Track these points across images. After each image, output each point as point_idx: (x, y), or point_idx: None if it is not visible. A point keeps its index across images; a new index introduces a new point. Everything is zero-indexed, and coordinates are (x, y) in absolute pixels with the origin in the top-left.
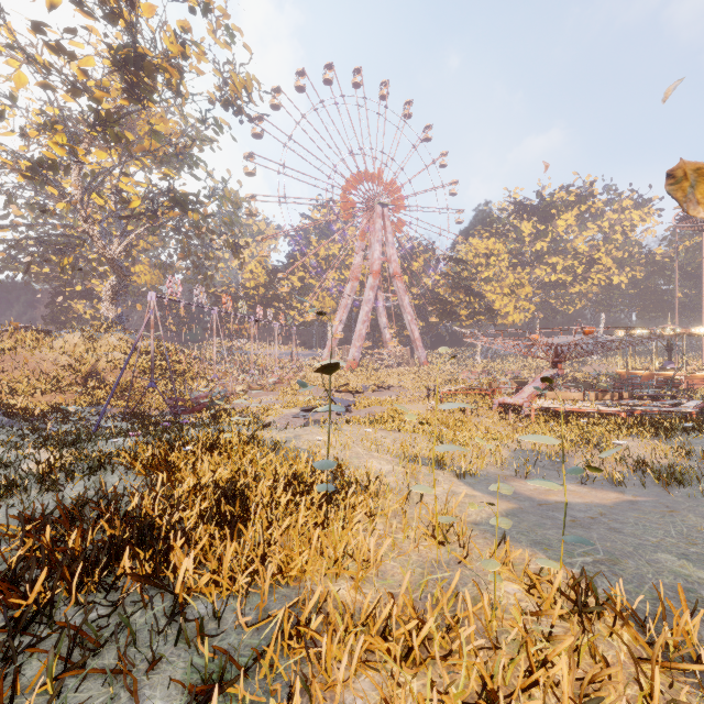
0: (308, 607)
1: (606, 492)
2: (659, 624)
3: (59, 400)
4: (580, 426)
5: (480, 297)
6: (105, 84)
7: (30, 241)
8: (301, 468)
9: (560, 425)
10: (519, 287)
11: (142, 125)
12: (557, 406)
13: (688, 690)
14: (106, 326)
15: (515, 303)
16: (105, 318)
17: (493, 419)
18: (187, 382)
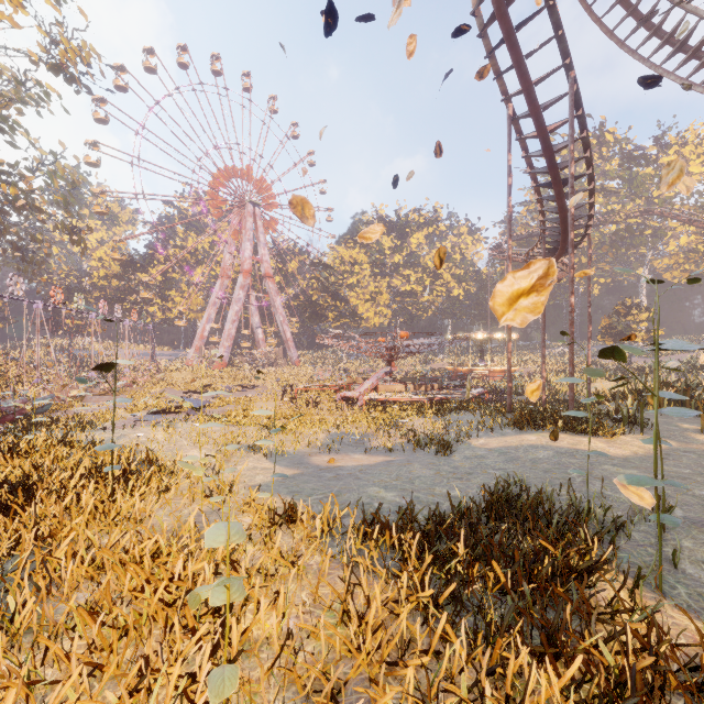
0: (61, 547)
1: (379, 457)
2: (332, 522)
3: None
4: (393, 412)
5: (345, 302)
6: None
7: None
8: (108, 460)
9: (381, 412)
10: (379, 294)
11: None
12: (381, 397)
13: (318, 548)
14: None
15: (376, 308)
16: None
17: (331, 411)
18: None
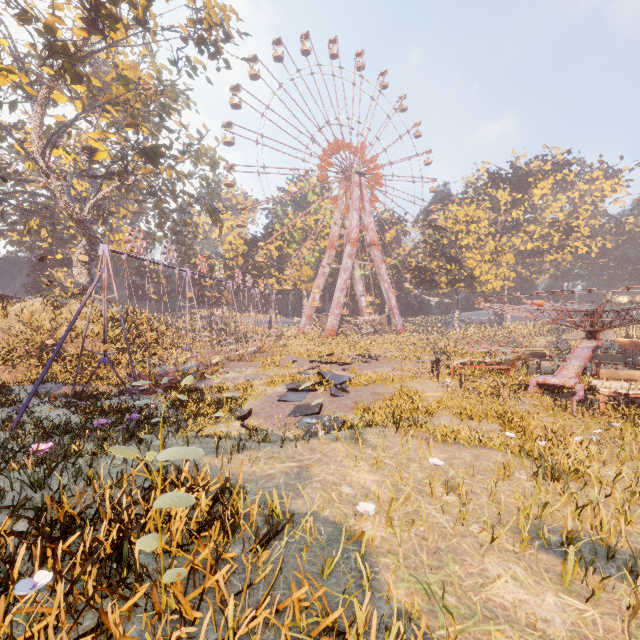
0: None
1: None
2: None
3: (7, 375)
4: None
5: (461, 264)
6: (58, 7)
7: (11, 210)
8: None
9: None
10: (500, 254)
11: (110, 72)
12: (638, 392)
13: None
14: (76, 292)
15: (495, 270)
16: (76, 284)
17: (550, 409)
18: (158, 352)
